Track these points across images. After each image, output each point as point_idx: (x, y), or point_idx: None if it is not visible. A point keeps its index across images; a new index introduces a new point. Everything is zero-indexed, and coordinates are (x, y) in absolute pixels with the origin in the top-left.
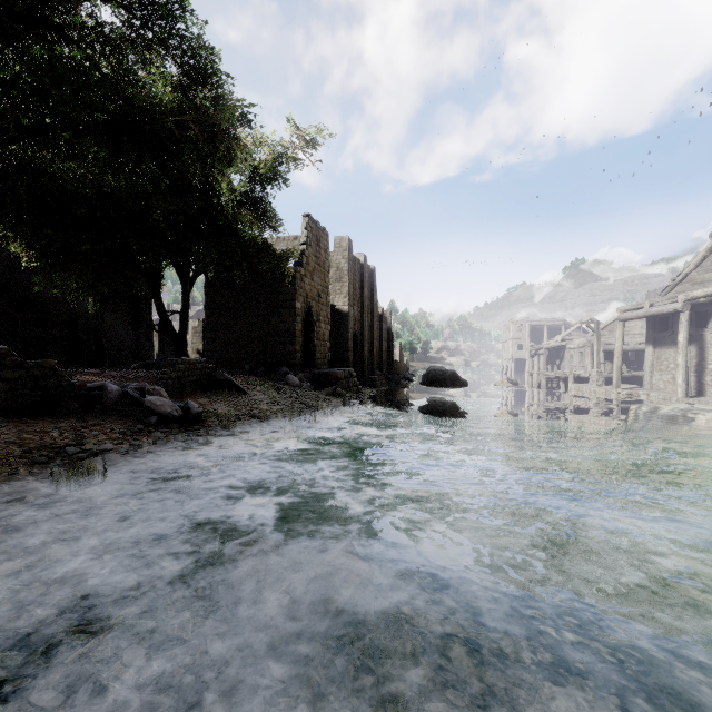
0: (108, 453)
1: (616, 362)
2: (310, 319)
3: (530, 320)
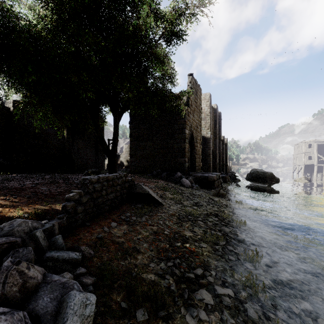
0: None
1: None
2: (192, 141)
3: (317, 141)
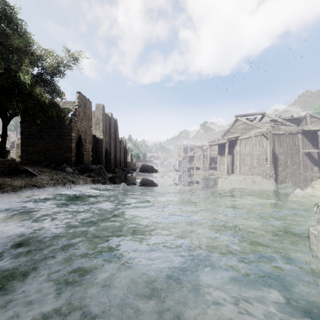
0: None
1: (208, 161)
2: (81, 141)
3: (183, 145)
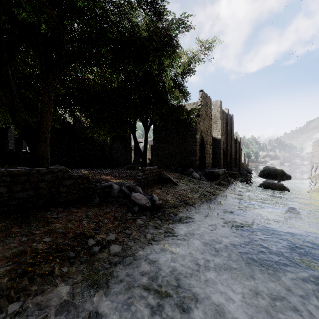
0: (112, 243)
1: None
2: (203, 143)
3: None
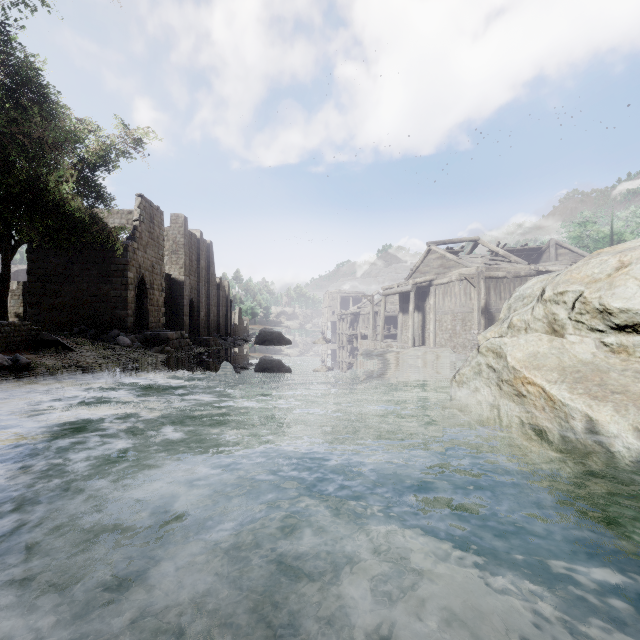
0: None
1: (381, 324)
2: (144, 287)
3: (340, 292)
